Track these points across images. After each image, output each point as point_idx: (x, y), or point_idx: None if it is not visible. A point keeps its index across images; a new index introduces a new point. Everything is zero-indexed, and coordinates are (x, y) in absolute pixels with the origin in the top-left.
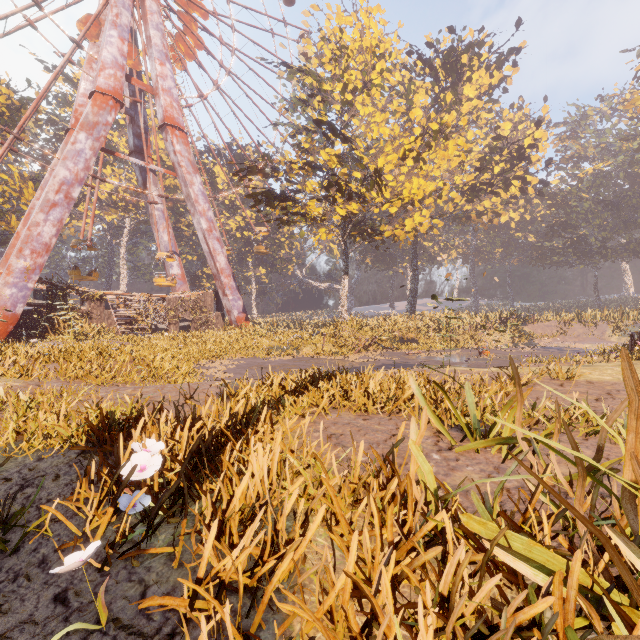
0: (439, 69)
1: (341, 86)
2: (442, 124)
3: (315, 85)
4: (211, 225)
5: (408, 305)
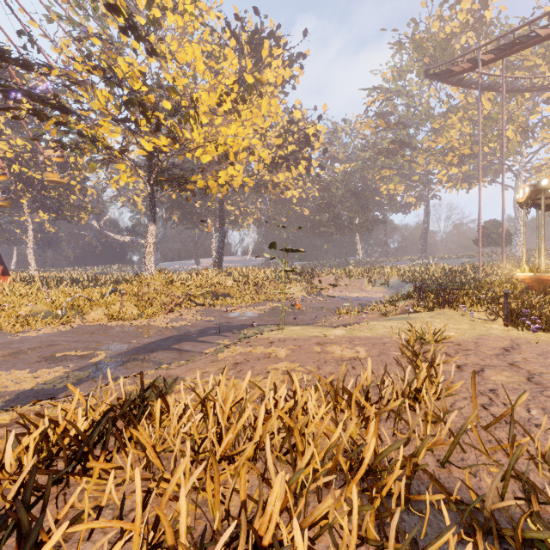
0: (245, 45)
1: None
2: (257, 79)
3: None
4: None
5: (216, 261)
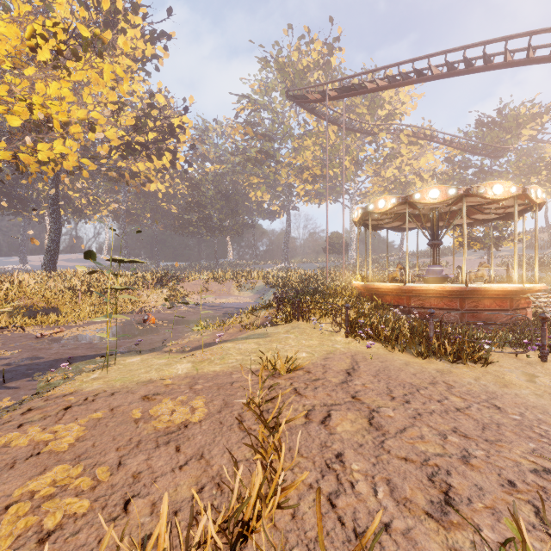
0: None
1: None
2: (96, 35)
3: None
4: None
5: (46, 261)
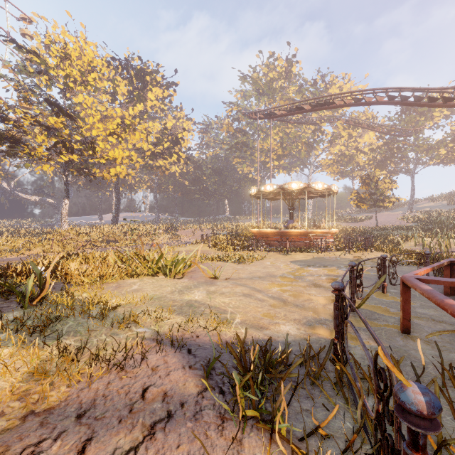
0: (133, 76)
1: (64, 74)
2: (132, 122)
3: (43, 68)
4: None
5: (113, 219)
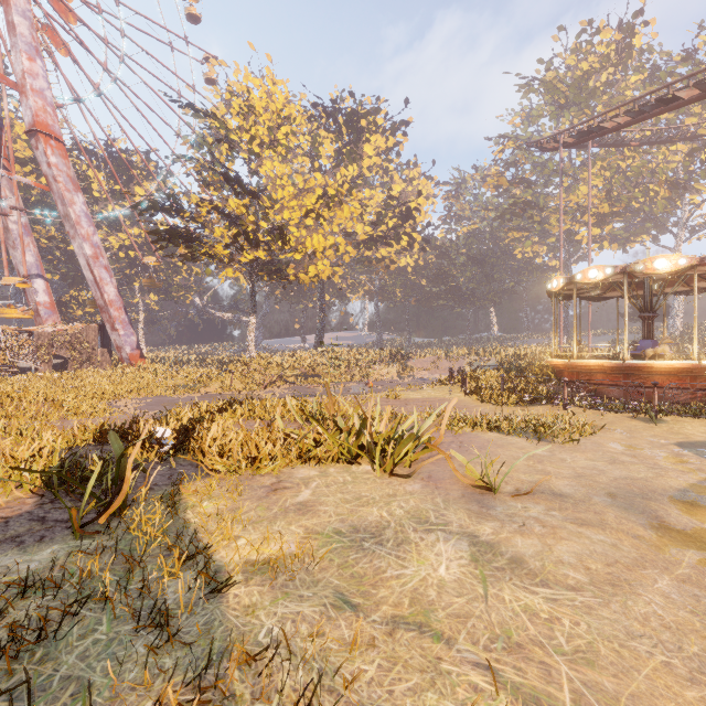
0: (342, 125)
1: (249, 137)
2: (338, 191)
3: (223, 133)
4: (97, 251)
5: (316, 341)
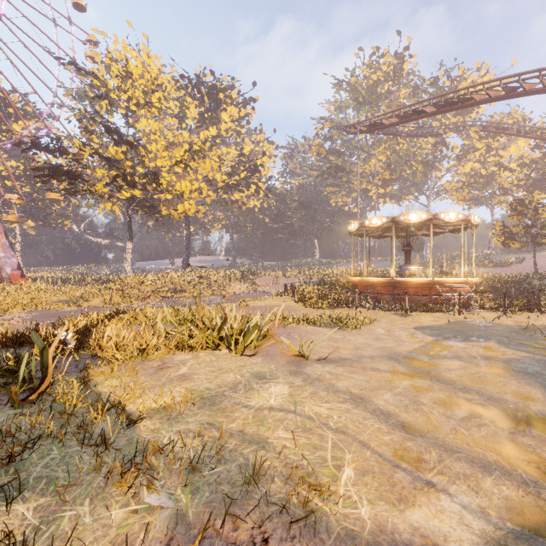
0: (205, 95)
1: (126, 96)
2: (202, 148)
3: (103, 91)
4: None
5: (183, 264)
